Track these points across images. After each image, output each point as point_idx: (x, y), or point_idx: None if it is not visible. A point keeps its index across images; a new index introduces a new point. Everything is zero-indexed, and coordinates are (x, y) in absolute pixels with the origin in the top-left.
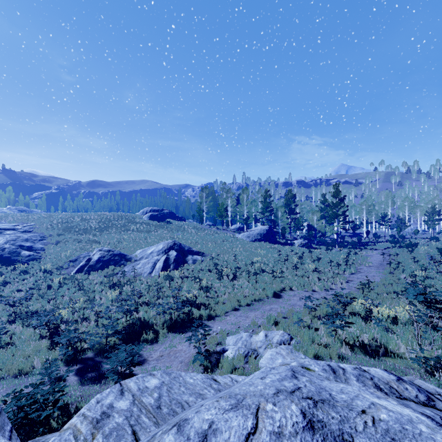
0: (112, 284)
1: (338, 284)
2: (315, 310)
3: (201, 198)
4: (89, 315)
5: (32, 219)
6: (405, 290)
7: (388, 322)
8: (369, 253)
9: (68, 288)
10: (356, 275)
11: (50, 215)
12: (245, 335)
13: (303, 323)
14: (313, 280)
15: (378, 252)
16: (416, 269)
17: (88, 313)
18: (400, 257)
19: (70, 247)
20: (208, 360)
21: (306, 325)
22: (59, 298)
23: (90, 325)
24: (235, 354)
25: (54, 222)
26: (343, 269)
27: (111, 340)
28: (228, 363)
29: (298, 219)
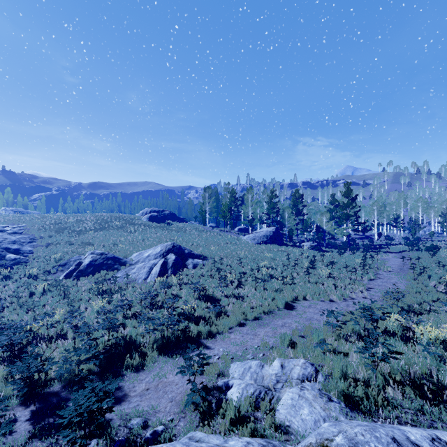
0: (102, 291)
1: (357, 292)
2: (341, 328)
3: (203, 199)
4: (67, 331)
5: (24, 220)
6: (437, 300)
7: (441, 348)
8: (385, 256)
9: (52, 296)
10: (376, 281)
11: (43, 216)
12: (255, 364)
13: (327, 346)
14: (329, 287)
15: (395, 255)
16: (442, 275)
17: (67, 328)
18: (421, 261)
19: (61, 250)
20: (206, 401)
21: (332, 350)
22: (39, 307)
23: (65, 344)
24: (242, 395)
25: (47, 223)
26: (361, 275)
27: (83, 369)
28: (232, 412)
29: (305, 220)
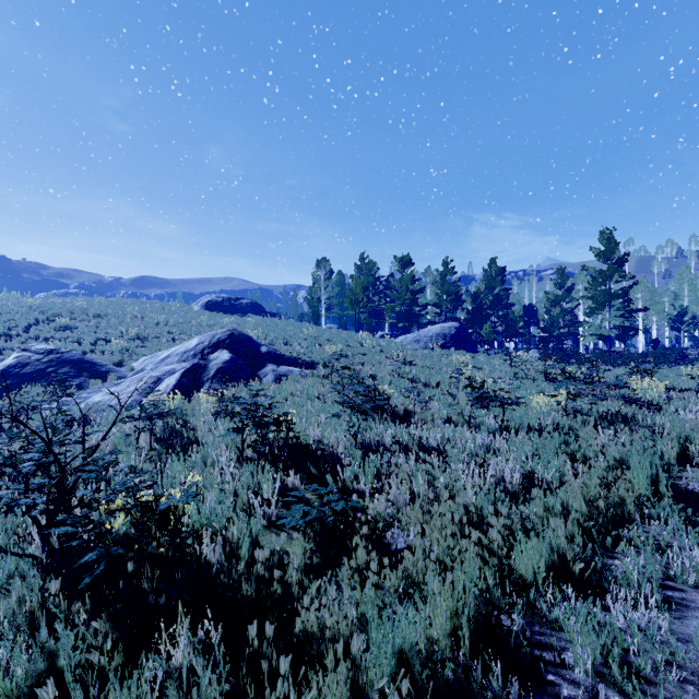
0: None
1: None
2: None
3: (316, 280)
4: None
5: None
6: None
7: None
8: None
9: None
10: None
11: None
12: None
13: None
14: None
15: None
16: None
17: None
18: None
19: None
20: None
21: None
22: None
23: None
24: None
25: None
26: None
27: None
28: None
29: (513, 314)
